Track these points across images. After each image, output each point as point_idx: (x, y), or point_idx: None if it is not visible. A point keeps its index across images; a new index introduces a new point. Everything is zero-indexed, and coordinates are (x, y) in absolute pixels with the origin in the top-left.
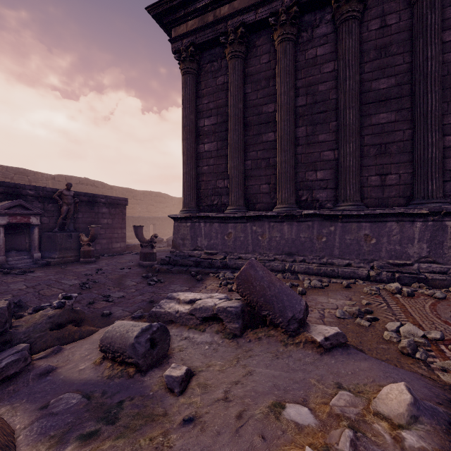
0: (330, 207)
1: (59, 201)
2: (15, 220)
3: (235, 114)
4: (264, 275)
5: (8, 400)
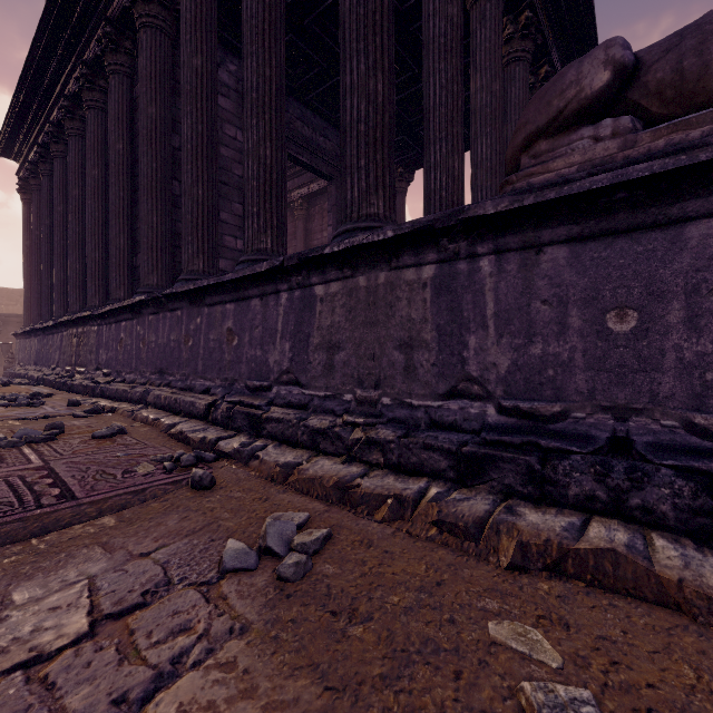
0: None
1: None
2: None
3: (33, 241)
4: None
5: None
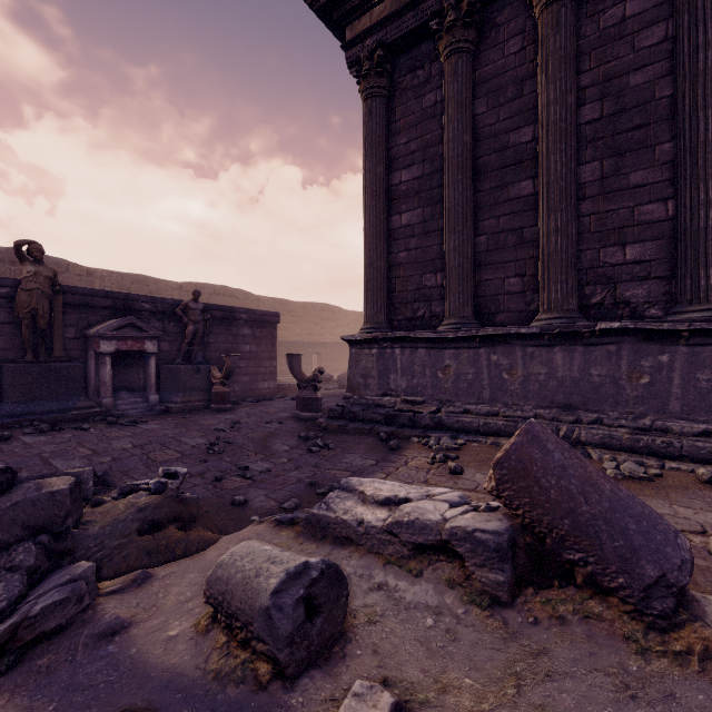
0: (655, 316)
1: (183, 319)
2: (125, 346)
3: (457, 154)
4: (568, 463)
5: (31, 694)
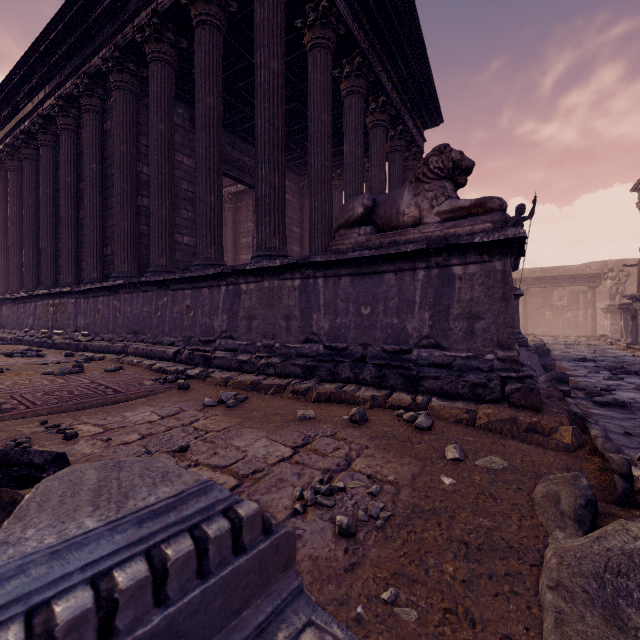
0: None
1: None
2: None
3: None
4: None
5: None
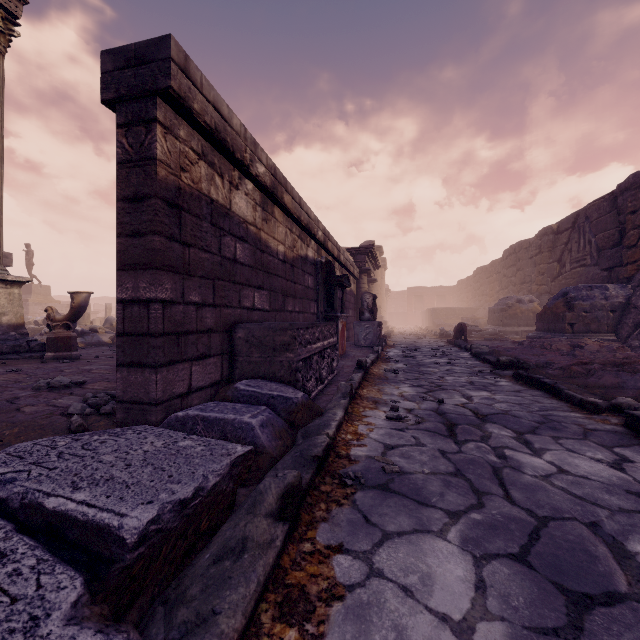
0: None
1: None
2: None
3: None
4: None
5: None
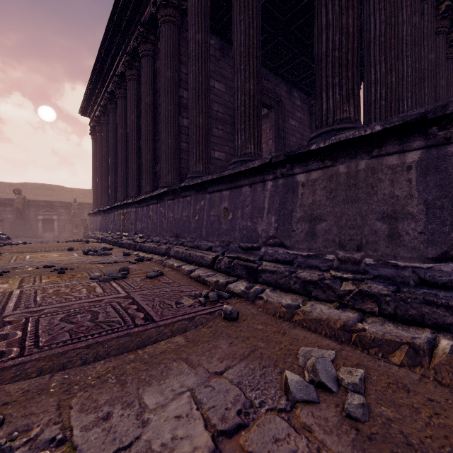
0: None
1: (70, 208)
2: (46, 217)
3: (98, 161)
4: None
5: None
